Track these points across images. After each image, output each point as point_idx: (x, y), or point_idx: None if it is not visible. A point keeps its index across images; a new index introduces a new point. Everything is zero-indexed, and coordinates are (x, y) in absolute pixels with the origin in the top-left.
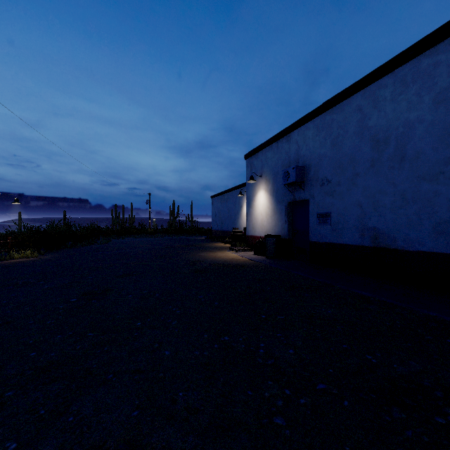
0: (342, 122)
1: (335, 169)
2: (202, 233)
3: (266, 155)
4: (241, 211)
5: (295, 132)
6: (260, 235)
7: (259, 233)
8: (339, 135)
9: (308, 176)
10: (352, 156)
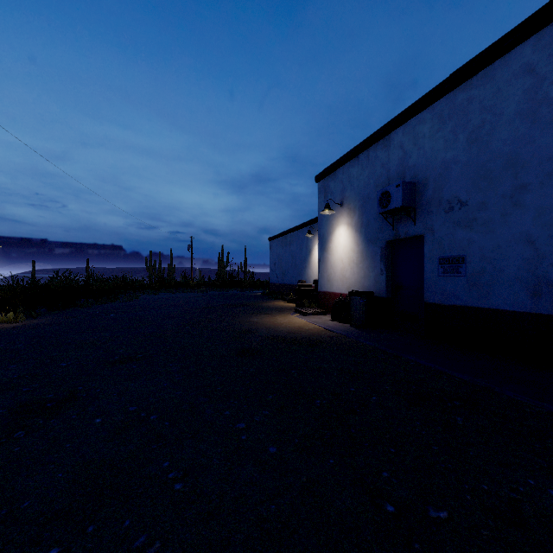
0: (491, 100)
1: (475, 182)
2: (257, 286)
3: (349, 172)
4: (310, 257)
5: (399, 131)
6: (340, 291)
7: (337, 288)
8: (485, 122)
9: (422, 198)
10: (512, 155)
